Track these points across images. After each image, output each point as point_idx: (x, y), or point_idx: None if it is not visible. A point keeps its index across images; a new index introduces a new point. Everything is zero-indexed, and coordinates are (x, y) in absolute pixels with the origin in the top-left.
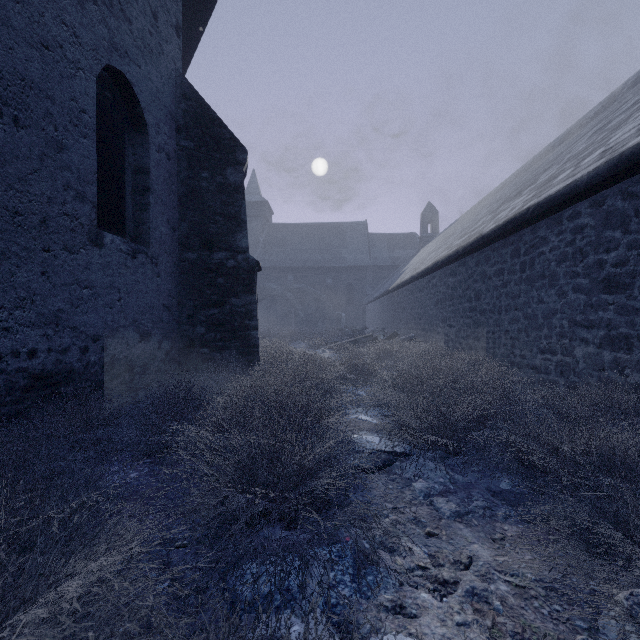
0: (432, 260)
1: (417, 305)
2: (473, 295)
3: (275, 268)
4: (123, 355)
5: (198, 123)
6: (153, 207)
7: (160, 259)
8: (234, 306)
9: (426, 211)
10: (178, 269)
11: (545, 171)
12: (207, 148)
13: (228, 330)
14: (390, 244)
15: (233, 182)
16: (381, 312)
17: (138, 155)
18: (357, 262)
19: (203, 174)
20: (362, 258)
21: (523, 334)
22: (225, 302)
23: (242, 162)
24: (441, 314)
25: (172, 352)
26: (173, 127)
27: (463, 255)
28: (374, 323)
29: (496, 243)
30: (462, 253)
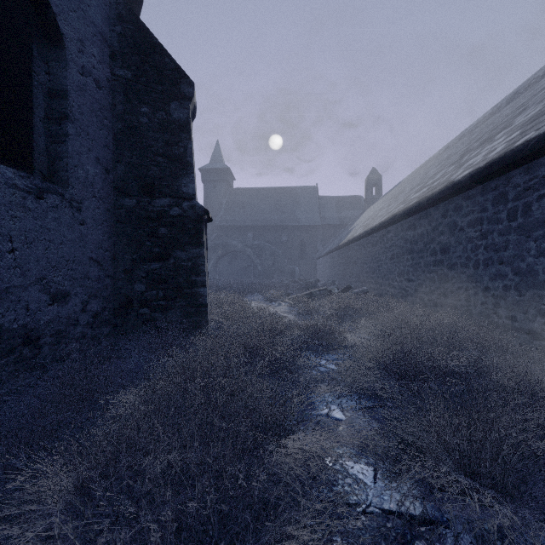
0: (386, 215)
1: (370, 259)
2: (438, 248)
3: (236, 227)
4: (19, 323)
5: (136, 49)
6: (73, 139)
7: (85, 203)
8: (179, 260)
9: (371, 175)
10: (113, 217)
11: (518, 114)
12: (147, 79)
13: (172, 287)
14: (338, 205)
15: (177, 119)
16: (332, 266)
17: (53, 75)
18: (309, 221)
19: (142, 109)
20: (313, 218)
21: (512, 292)
22: (168, 255)
23: (188, 96)
24: (397, 268)
25: (104, 313)
26: (106, 52)
27: (426, 207)
28: (325, 276)
29: (470, 190)
30: (426, 204)
